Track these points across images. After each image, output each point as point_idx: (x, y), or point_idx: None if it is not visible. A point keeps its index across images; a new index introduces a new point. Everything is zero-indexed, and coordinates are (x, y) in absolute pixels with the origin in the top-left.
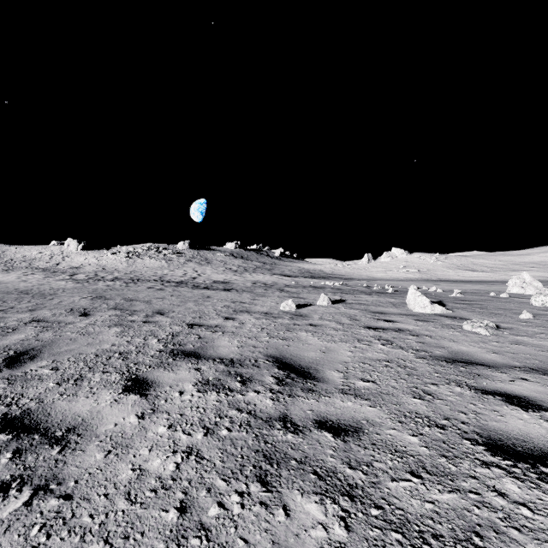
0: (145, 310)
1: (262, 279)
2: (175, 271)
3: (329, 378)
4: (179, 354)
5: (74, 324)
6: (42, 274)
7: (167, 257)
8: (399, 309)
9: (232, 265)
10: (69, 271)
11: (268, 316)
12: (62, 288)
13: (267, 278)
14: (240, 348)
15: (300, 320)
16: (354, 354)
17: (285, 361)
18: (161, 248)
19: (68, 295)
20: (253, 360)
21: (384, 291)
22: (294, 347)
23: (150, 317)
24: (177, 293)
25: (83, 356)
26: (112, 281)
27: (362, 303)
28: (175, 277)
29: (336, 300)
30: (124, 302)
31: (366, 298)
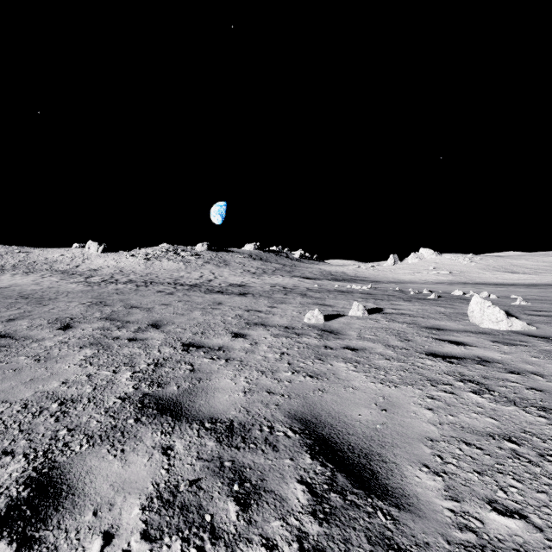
0: (140, 321)
1: (281, 282)
2: (191, 274)
3: (417, 493)
4: (149, 408)
5: (42, 341)
6: (59, 276)
7: (185, 259)
8: (459, 323)
9: (250, 267)
10: (87, 273)
11: (289, 332)
12: (67, 291)
13: (287, 281)
14: (247, 394)
15: (332, 340)
16: (437, 415)
17: (322, 433)
18: (179, 250)
19: (67, 301)
20: (267, 426)
21: (425, 297)
22: (333, 394)
23: (141, 331)
24: (186, 298)
25: (3, 408)
26: (124, 284)
27: (406, 313)
28: (190, 280)
29: (372, 309)
30: (122, 310)
31: (408, 306)
